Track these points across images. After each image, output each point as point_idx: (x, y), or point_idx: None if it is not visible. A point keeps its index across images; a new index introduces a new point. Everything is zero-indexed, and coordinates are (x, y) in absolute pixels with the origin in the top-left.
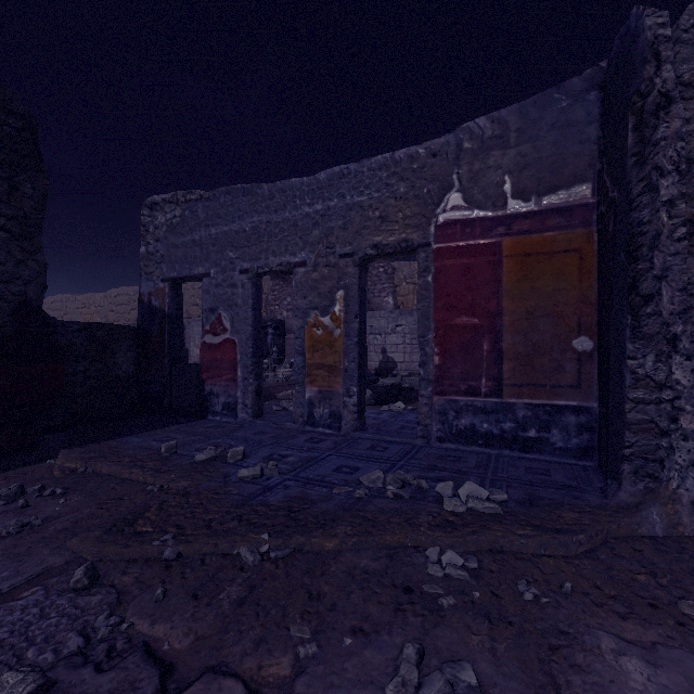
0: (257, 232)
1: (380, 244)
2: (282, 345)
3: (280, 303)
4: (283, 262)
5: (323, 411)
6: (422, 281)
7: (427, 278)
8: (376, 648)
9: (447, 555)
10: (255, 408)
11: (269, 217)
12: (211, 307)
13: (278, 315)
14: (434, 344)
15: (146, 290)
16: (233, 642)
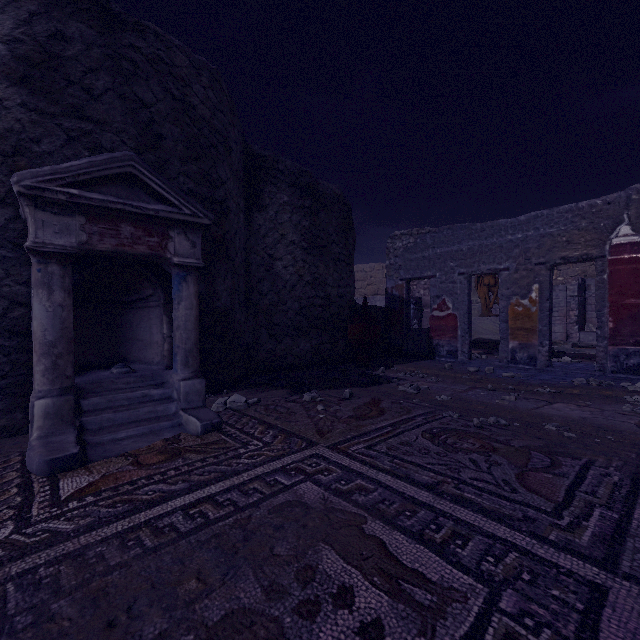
0: (471, 251)
1: (566, 257)
2: (420, 318)
3: (417, 283)
4: (491, 268)
5: (522, 355)
6: (599, 278)
7: (603, 276)
8: (613, 405)
9: (634, 397)
10: (468, 354)
11: (480, 242)
12: (437, 295)
13: (415, 293)
14: (608, 315)
15: (389, 285)
16: (561, 400)
